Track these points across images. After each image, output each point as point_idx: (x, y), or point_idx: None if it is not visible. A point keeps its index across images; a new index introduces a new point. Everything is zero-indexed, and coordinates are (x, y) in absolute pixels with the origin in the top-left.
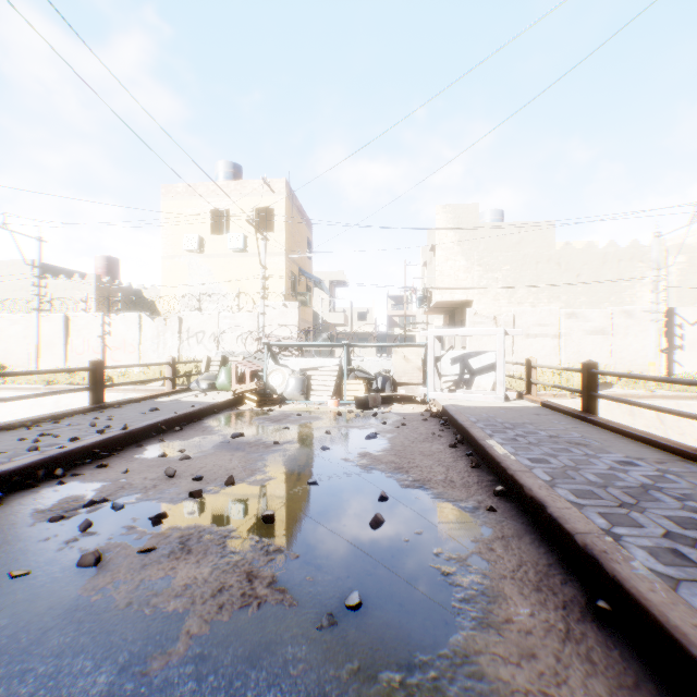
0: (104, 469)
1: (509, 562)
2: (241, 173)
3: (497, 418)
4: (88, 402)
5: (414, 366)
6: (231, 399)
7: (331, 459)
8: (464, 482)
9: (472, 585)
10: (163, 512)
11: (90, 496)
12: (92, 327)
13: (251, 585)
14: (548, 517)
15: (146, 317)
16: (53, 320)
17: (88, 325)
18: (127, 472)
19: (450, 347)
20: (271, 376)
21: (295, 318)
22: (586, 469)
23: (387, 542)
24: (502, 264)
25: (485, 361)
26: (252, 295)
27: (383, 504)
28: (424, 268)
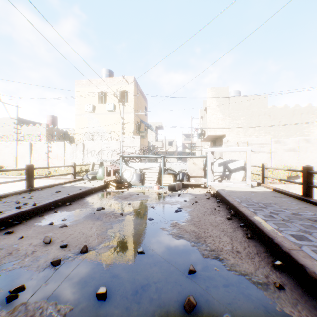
0: (9, 235)
1: None
2: (113, 75)
3: (252, 199)
4: (38, 184)
5: (198, 167)
6: (102, 185)
7: (154, 228)
8: (247, 253)
9: None
10: (22, 285)
11: None
12: (42, 148)
13: None
14: None
15: (67, 143)
16: (25, 145)
17: (41, 147)
18: (22, 238)
19: (219, 158)
20: (124, 172)
21: (138, 143)
22: None
23: None
24: (241, 116)
25: (237, 165)
26: (117, 133)
27: (192, 277)
28: (200, 119)
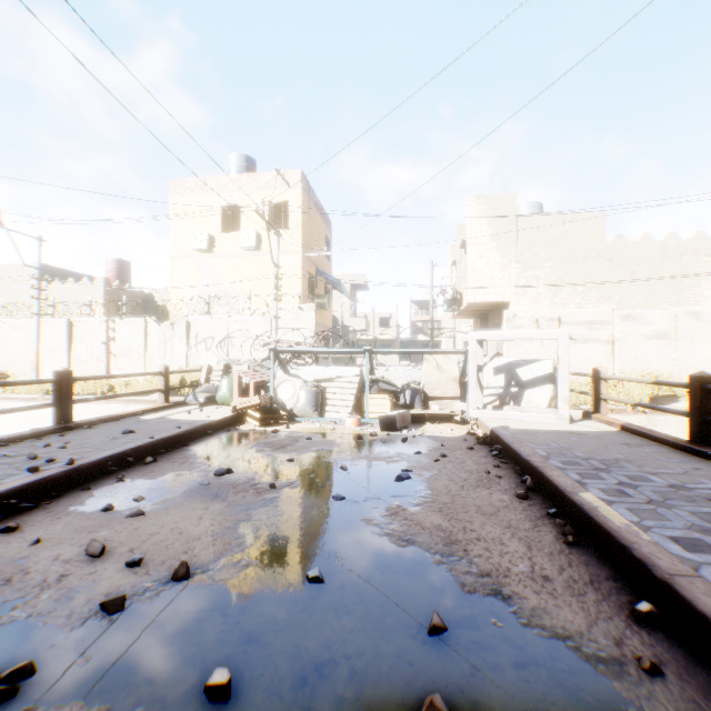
0: (8, 536)
1: None
2: (254, 167)
3: (573, 451)
4: (86, 414)
5: (449, 377)
6: (230, 416)
7: (347, 519)
8: (567, 581)
9: None
10: (27, 663)
11: None
12: (96, 332)
13: None
14: None
15: (152, 322)
16: (56, 326)
17: (92, 330)
18: (39, 542)
19: (495, 354)
20: (280, 388)
21: (312, 322)
22: None
23: None
24: (544, 260)
25: (538, 370)
26: (265, 298)
27: (438, 642)
28: (452, 268)
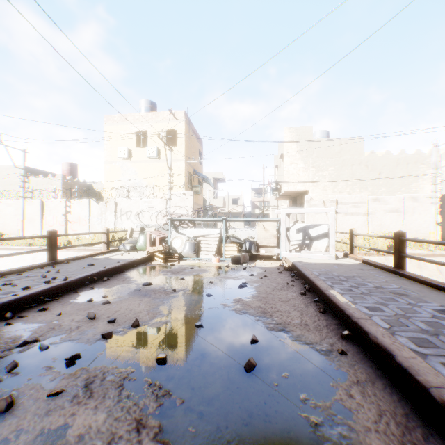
0: (44, 312)
1: (369, 411)
2: (155, 108)
3: (333, 272)
4: None
5: (271, 234)
6: (145, 257)
7: (213, 304)
8: (316, 326)
9: (340, 439)
10: (77, 353)
11: (26, 336)
12: (58, 208)
13: (138, 436)
14: (396, 365)
15: (93, 202)
16: (34, 204)
17: (56, 207)
18: (61, 314)
19: (296, 221)
20: (174, 241)
21: (191, 202)
22: (414, 317)
23: (259, 386)
24: (328, 166)
25: (320, 230)
26: (162, 187)
27: (254, 346)
28: (275, 169)
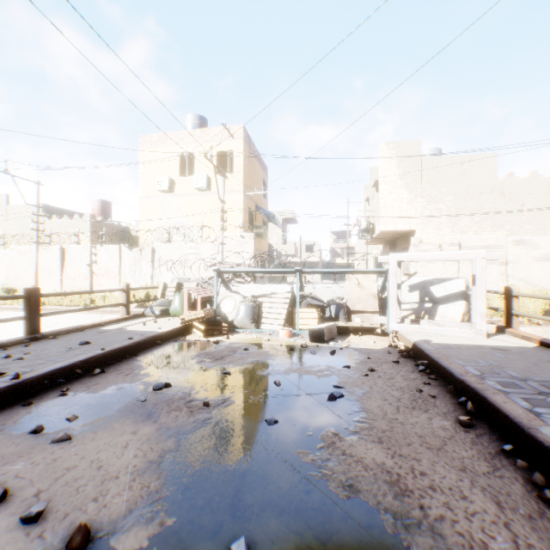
0: None
1: None
2: (206, 124)
3: (505, 369)
4: (71, 322)
5: (369, 293)
6: (178, 327)
7: (280, 451)
8: None
9: None
10: None
11: None
12: (82, 257)
13: None
14: None
15: (125, 248)
16: (52, 251)
17: (79, 255)
18: None
19: (413, 274)
20: (223, 302)
21: (251, 248)
22: None
23: None
24: (444, 195)
25: (450, 288)
26: (214, 228)
27: None
28: (365, 204)
